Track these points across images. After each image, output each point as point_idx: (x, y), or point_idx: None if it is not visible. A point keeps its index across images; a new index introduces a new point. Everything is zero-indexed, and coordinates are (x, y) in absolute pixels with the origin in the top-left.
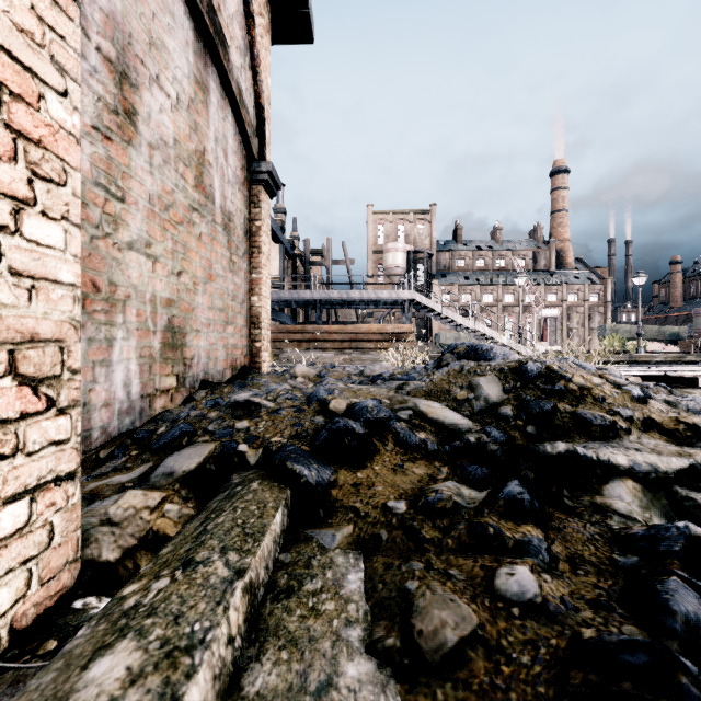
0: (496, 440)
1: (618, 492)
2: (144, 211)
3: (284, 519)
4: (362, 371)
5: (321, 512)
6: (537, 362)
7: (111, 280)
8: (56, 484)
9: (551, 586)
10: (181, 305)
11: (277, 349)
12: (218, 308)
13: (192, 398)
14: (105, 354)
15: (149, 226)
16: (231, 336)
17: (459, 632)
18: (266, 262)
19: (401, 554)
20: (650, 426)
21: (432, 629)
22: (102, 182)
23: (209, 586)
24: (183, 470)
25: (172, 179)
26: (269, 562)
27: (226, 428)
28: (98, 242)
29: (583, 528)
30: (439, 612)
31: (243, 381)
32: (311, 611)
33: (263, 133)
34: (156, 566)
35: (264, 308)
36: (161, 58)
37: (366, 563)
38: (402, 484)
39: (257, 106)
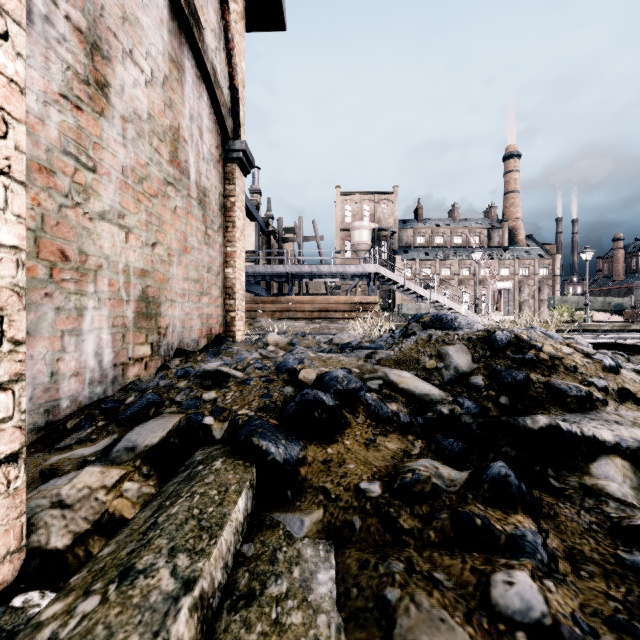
0: (470, 412)
1: (606, 471)
2: (116, 183)
3: (248, 503)
4: (331, 340)
5: (289, 492)
6: (505, 331)
7: (81, 250)
8: None
9: (558, 598)
10: (155, 275)
11: (252, 319)
12: (193, 279)
13: (166, 366)
14: (75, 323)
15: (122, 197)
16: (206, 306)
17: None
18: (240, 236)
19: (377, 548)
20: (625, 397)
21: None
22: (71, 151)
23: (148, 607)
24: (145, 444)
25: (146, 152)
26: (229, 558)
27: (193, 399)
28: (67, 211)
29: (577, 516)
30: None
31: (217, 349)
32: (274, 626)
33: (237, 113)
34: (89, 575)
35: (238, 279)
36: (135, 33)
37: (337, 557)
38: (375, 461)
39: (232, 88)
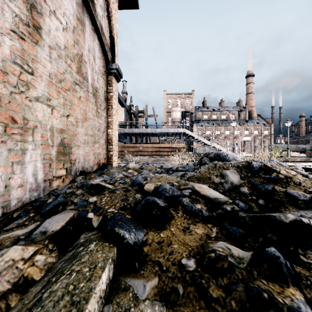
0: (243, 209)
1: None
2: (46, 81)
3: (110, 273)
4: (161, 166)
5: (136, 264)
6: (257, 162)
7: (24, 117)
8: None
9: None
10: (68, 132)
11: (122, 155)
12: (90, 134)
13: (74, 180)
14: (20, 158)
15: (49, 89)
16: (97, 149)
17: None
18: (115, 113)
19: None
20: None
21: None
22: (18, 62)
23: None
24: (52, 230)
25: (63, 66)
26: None
27: (83, 201)
28: (15, 95)
29: None
30: None
31: (102, 171)
32: None
33: (113, 50)
34: None
35: (114, 135)
36: (56, 2)
37: None
38: (189, 242)
39: (111, 37)
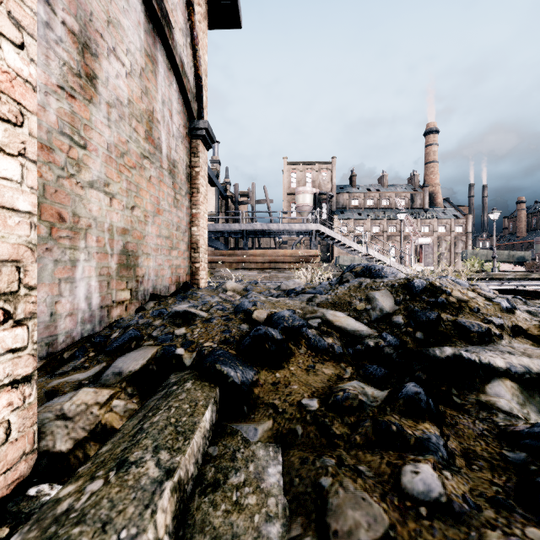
0: (391, 345)
1: (498, 390)
2: (102, 157)
3: (213, 415)
4: (279, 286)
5: (245, 407)
6: (422, 279)
7: (74, 213)
8: (13, 387)
9: (452, 484)
10: (134, 233)
11: (213, 269)
12: (165, 236)
13: (143, 308)
14: (70, 273)
15: (107, 169)
16: (175, 259)
17: (372, 534)
18: (204, 200)
19: (315, 449)
20: (518, 332)
21: (346, 530)
22: (67, 132)
23: (139, 488)
24: (129, 370)
25: (126, 131)
26: (199, 456)
27: (167, 334)
28: (63, 181)
29: (472, 424)
30: (353, 513)
31: (184, 294)
32: (235, 506)
33: (201, 98)
34: (93, 466)
35: (202, 236)
36: (117, 34)
37: (284, 456)
38: (314, 383)
39: (196, 77)
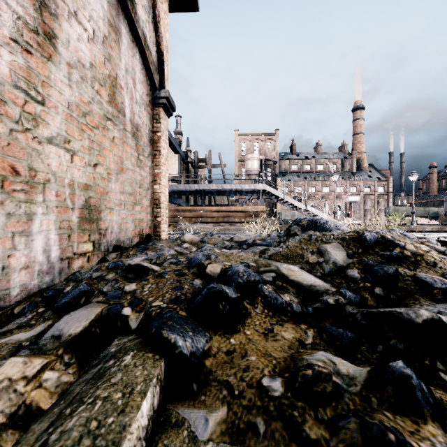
0: (352, 302)
1: None
2: (63, 115)
3: (154, 400)
4: (232, 238)
5: (194, 385)
6: (372, 232)
7: (30, 167)
8: None
9: None
10: (96, 189)
11: (175, 223)
12: (128, 192)
13: (105, 259)
14: (25, 226)
15: (68, 126)
16: (138, 213)
17: None
18: (165, 161)
19: None
20: None
21: None
22: (22, 86)
23: None
24: (69, 333)
25: (89, 93)
26: None
27: (116, 290)
28: (17, 135)
29: None
30: None
31: (145, 246)
32: None
33: (162, 70)
34: None
35: (163, 193)
36: None
37: None
38: (274, 352)
39: (158, 51)
